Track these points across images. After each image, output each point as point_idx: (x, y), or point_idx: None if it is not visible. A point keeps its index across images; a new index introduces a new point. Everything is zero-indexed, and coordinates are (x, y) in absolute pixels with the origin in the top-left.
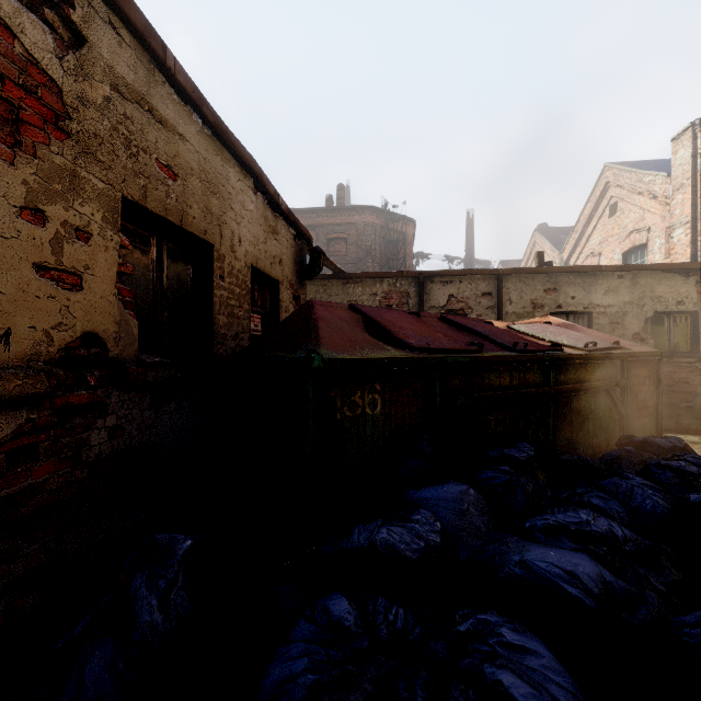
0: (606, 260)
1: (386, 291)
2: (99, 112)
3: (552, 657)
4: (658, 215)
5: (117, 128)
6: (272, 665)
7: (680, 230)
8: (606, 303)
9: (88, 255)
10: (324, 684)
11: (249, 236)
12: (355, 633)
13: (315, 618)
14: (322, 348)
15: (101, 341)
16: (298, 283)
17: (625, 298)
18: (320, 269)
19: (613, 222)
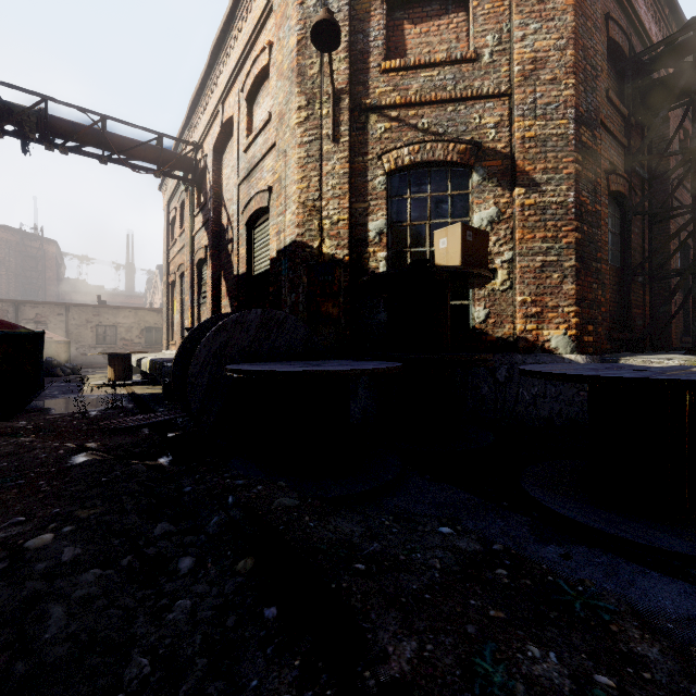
0: None
1: None
2: None
3: None
4: None
5: None
6: None
7: None
8: (124, 322)
9: None
10: None
11: None
12: None
13: None
14: None
15: None
16: None
17: (133, 320)
18: None
19: None
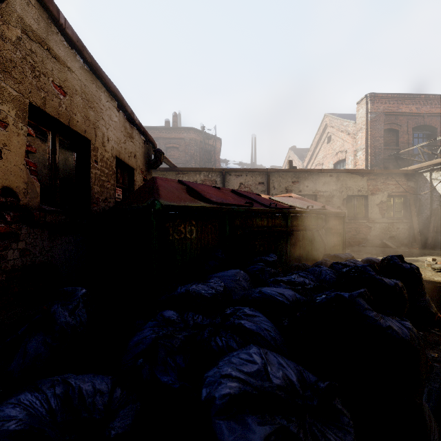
0: (325, 167)
1: (202, 180)
2: (13, 46)
3: (266, 318)
4: (350, 143)
5: (26, 58)
6: (133, 338)
7: (360, 152)
8: (324, 190)
9: (5, 137)
10: (160, 337)
11: (114, 137)
12: (177, 322)
13: (156, 319)
14: (161, 200)
15: (14, 193)
16: (146, 171)
17: (333, 187)
18: (161, 163)
19: (329, 147)
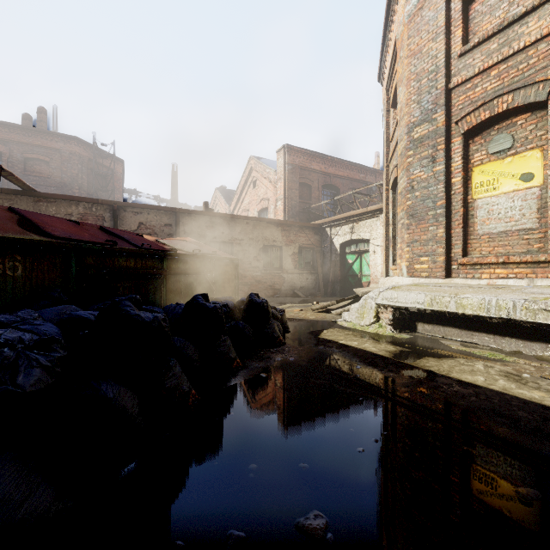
0: (251, 214)
1: (82, 213)
2: None
3: (55, 327)
4: (272, 192)
5: None
6: None
7: (280, 202)
8: (240, 238)
9: None
10: None
11: None
12: None
13: None
14: None
15: None
16: None
17: (250, 236)
18: None
19: (255, 192)
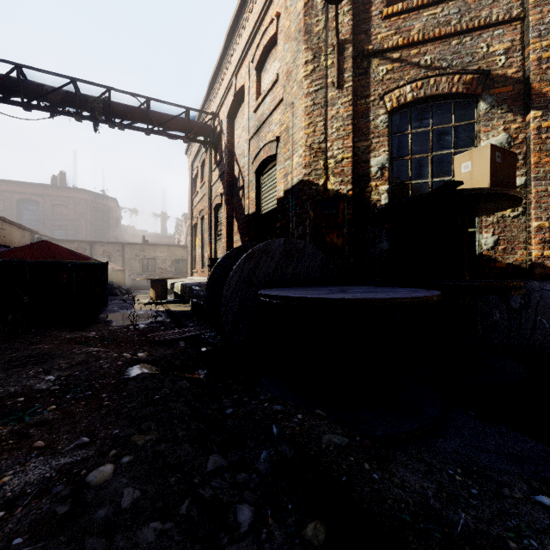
0: None
1: (76, 247)
2: None
3: None
4: None
5: None
6: None
7: None
8: (160, 256)
9: None
10: None
11: (17, 241)
12: None
13: None
14: None
15: None
16: None
17: (166, 254)
18: None
19: None
